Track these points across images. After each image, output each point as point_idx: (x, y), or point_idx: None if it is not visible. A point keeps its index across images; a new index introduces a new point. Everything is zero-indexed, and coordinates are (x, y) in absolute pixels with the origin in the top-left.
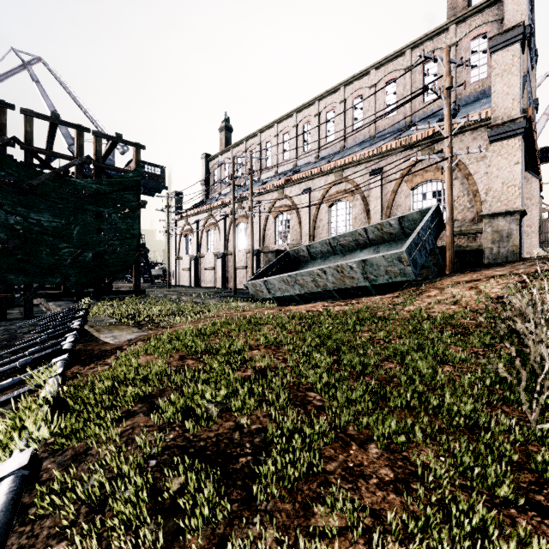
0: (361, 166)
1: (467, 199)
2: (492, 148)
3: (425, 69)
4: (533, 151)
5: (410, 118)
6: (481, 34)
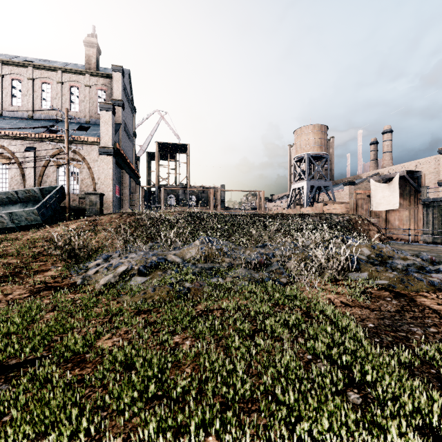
0: (18, 141)
1: (90, 180)
2: (101, 158)
3: (72, 90)
4: (126, 161)
5: (61, 117)
6: (103, 89)
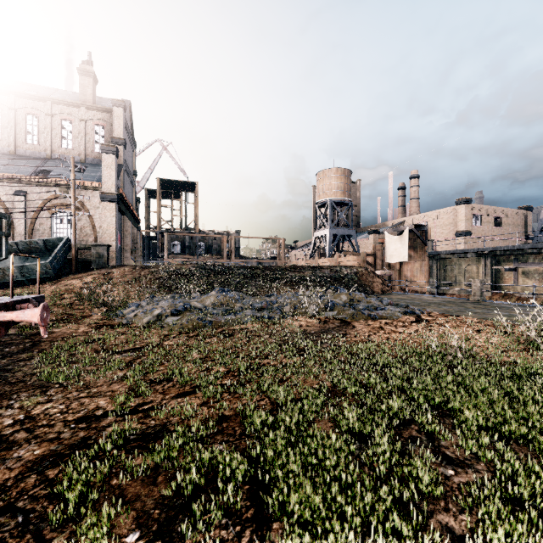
0: (4, 184)
1: (90, 229)
2: (103, 204)
3: (64, 123)
4: (128, 205)
5: (51, 154)
6: (101, 125)
